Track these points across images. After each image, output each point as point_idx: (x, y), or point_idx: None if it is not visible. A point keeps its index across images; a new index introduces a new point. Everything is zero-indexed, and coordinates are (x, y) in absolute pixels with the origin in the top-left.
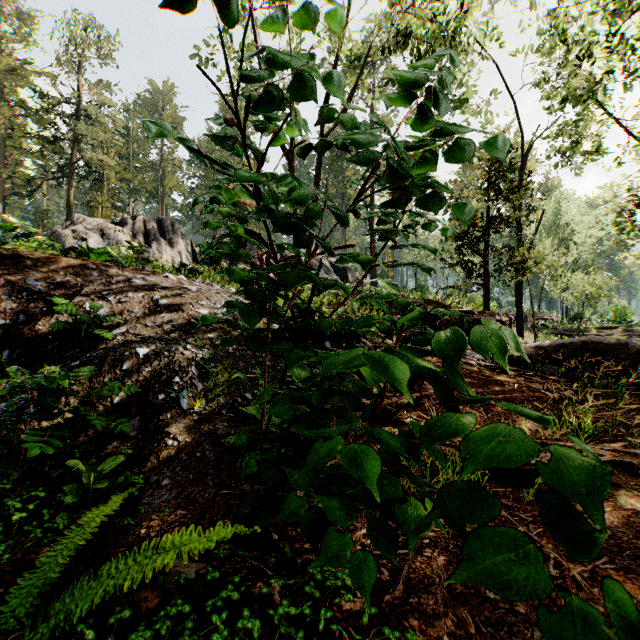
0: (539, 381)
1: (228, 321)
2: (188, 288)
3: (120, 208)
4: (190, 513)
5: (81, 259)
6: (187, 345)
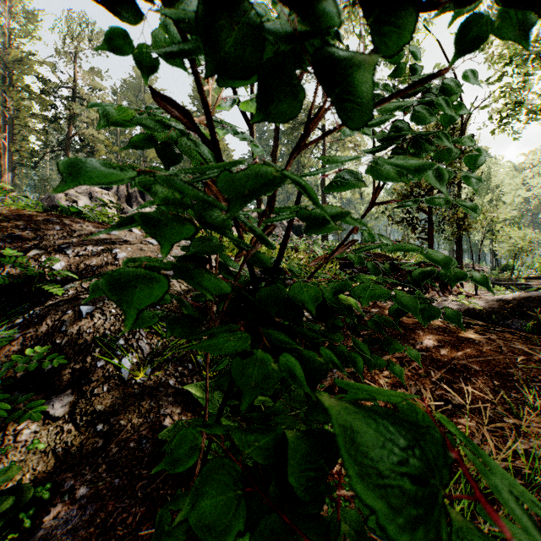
0: (507, 337)
1: None
2: (150, 241)
3: None
4: None
5: (46, 213)
6: None
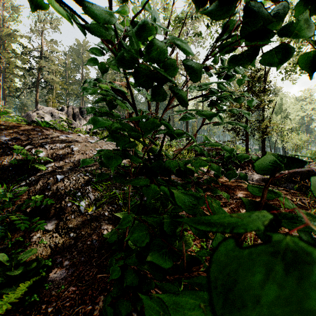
0: (284, 193)
1: (99, 162)
2: (90, 141)
3: (61, 102)
4: (78, 289)
5: (32, 125)
6: (87, 173)
